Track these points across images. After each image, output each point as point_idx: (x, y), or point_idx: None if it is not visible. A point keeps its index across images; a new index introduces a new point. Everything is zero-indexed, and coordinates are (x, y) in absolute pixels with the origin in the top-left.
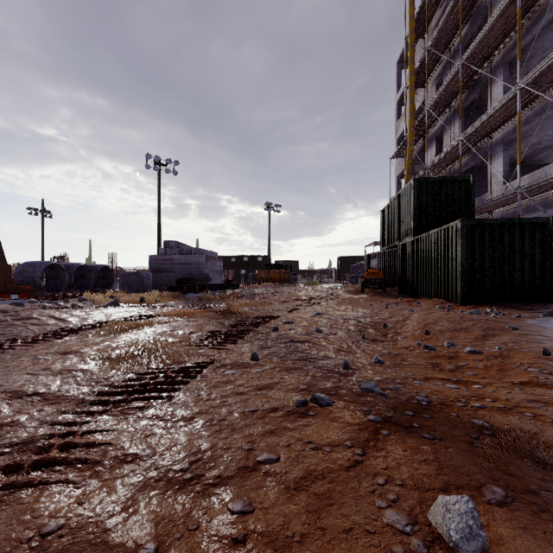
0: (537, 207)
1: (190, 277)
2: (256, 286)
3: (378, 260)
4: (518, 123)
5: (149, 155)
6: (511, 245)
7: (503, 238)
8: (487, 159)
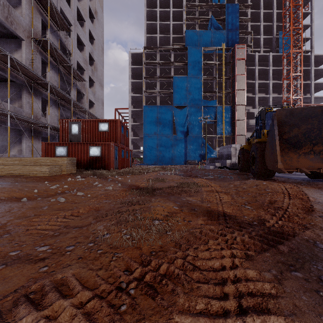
0: None
1: None
2: None
3: None
4: None
5: None
6: None
7: None
8: None
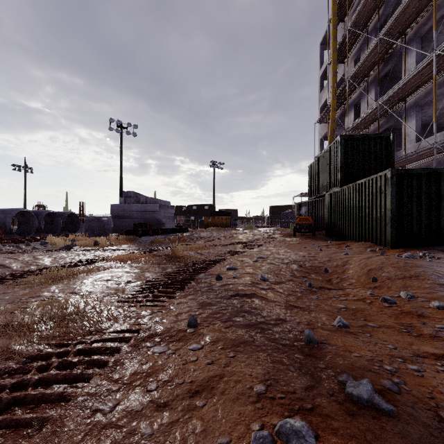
0: None
1: (146, 223)
2: (202, 230)
3: (306, 208)
4: (435, 86)
5: (112, 119)
6: (437, 193)
7: (429, 187)
8: (399, 122)
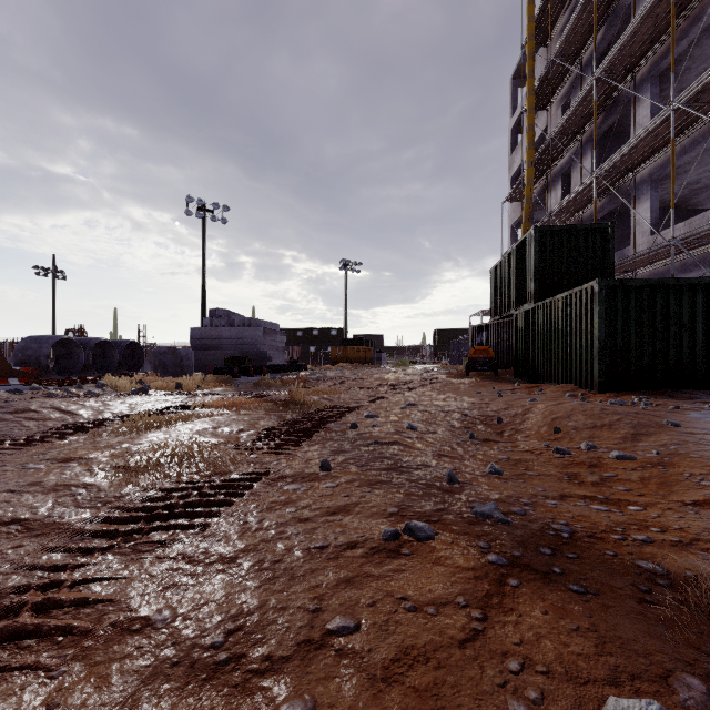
0: (695, 265)
1: (243, 356)
2: (328, 367)
3: (487, 334)
4: (672, 155)
5: (191, 197)
6: (665, 314)
7: (654, 305)
8: (629, 202)
